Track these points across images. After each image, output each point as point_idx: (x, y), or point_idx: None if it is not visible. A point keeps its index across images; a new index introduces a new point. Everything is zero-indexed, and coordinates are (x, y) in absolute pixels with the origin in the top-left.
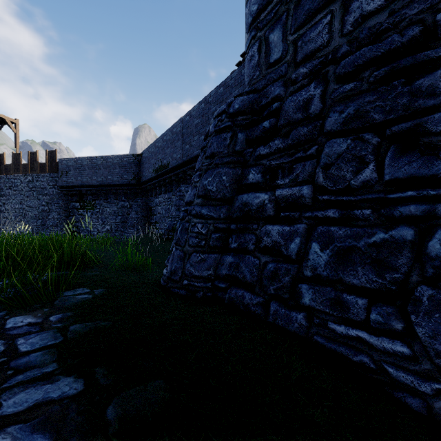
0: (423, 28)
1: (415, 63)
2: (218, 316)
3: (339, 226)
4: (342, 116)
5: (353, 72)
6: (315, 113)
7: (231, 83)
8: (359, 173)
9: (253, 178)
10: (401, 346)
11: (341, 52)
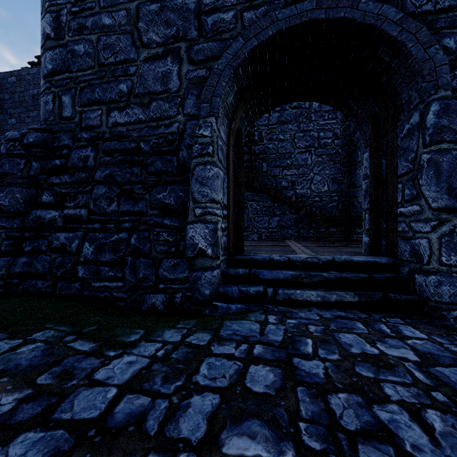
0: (137, 145)
1: (133, 160)
2: (12, 298)
3: (100, 233)
4: (103, 174)
5: (110, 151)
6: (90, 166)
7: (29, 78)
8: (110, 206)
9: (47, 199)
10: (120, 283)
11: (106, 137)
